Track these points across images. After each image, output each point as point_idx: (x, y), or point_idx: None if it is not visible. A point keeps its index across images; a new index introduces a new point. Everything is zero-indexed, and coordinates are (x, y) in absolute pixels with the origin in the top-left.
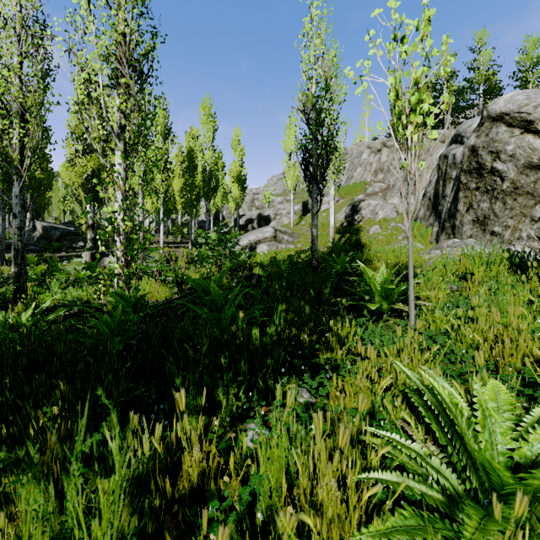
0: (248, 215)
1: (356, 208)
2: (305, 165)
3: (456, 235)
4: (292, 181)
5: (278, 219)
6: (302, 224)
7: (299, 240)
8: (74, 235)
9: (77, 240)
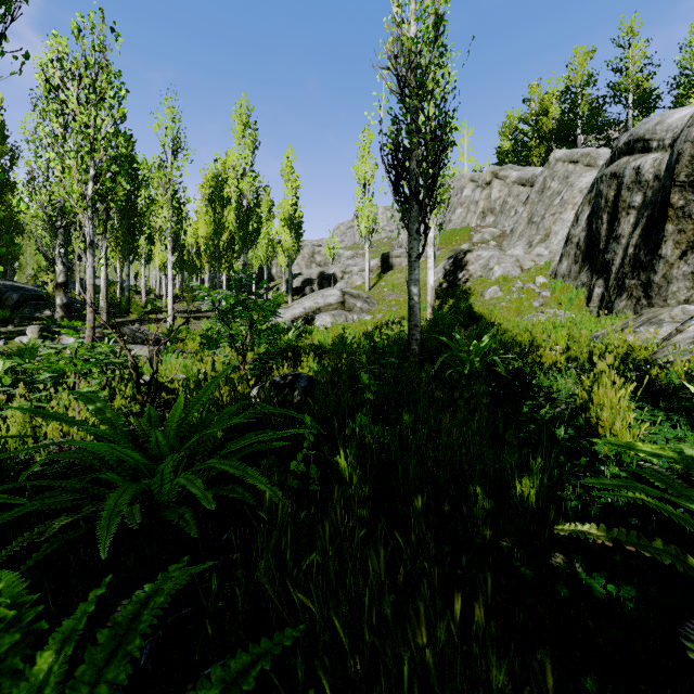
0: (306, 274)
1: (460, 263)
2: (396, 172)
3: (654, 300)
4: (367, 224)
5: (346, 279)
6: (382, 285)
7: (379, 309)
8: (42, 300)
9: (43, 306)
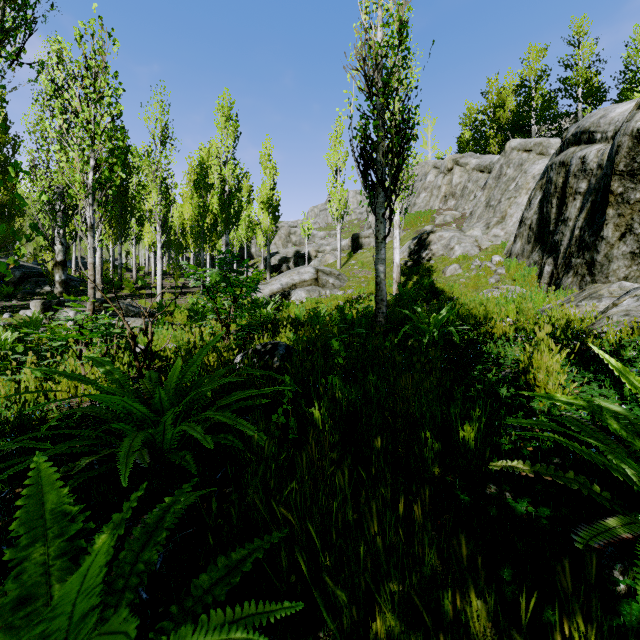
0: (282, 253)
1: (424, 242)
2: (365, 162)
3: (597, 277)
4: (339, 207)
5: (320, 257)
6: (352, 263)
7: (350, 285)
8: (42, 277)
9: (43, 282)
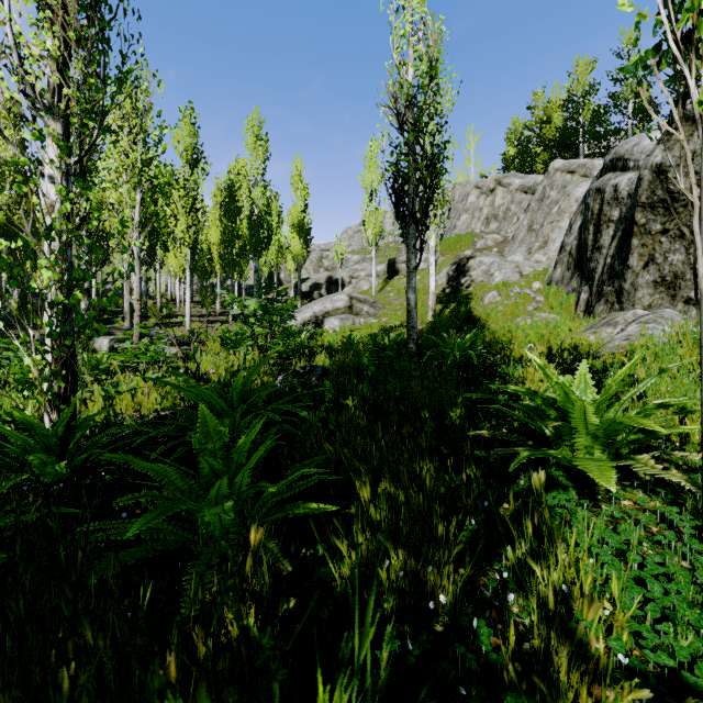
0: (314, 279)
1: (463, 268)
2: (396, 195)
3: (625, 305)
4: (374, 231)
5: (354, 284)
6: (388, 289)
7: (385, 313)
8: None
9: None
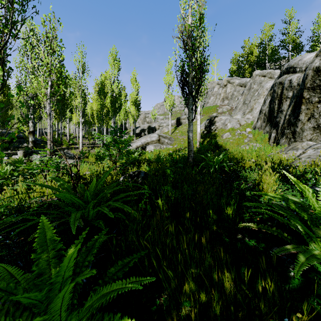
0: (142, 127)
1: (212, 122)
2: (182, 83)
3: (297, 139)
4: (170, 104)
5: (160, 129)
6: (176, 132)
7: (175, 143)
8: (22, 139)
9: (23, 142)
